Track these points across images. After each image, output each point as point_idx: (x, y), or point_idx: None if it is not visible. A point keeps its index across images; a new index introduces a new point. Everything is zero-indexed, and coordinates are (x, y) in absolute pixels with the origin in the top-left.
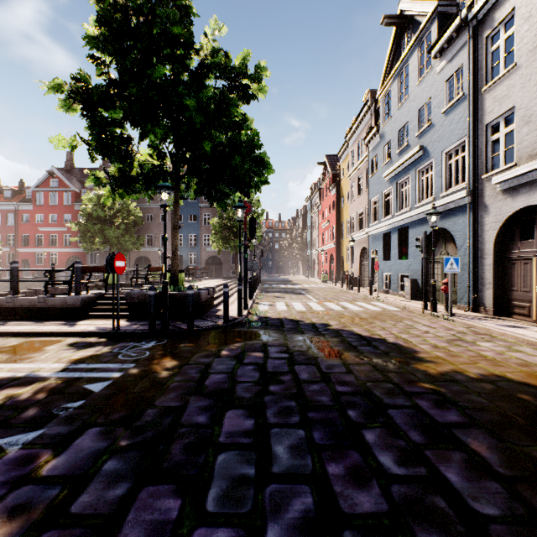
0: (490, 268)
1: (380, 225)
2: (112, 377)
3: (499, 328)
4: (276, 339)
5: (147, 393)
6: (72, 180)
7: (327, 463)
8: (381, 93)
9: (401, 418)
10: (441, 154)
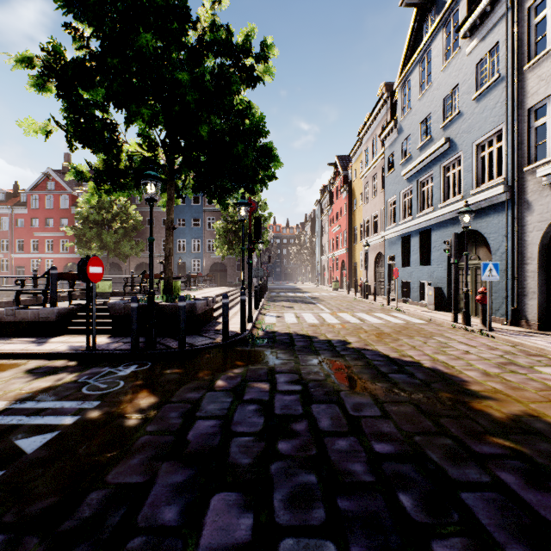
0: (534, 274)
1: (398, 228)
2: (62, 424)
3: None
4: (285, 362)
5: (100, 455)
6: (69, 183)
7: None
8: (399, 84)
9: (486, 512)
10: (472, 146)
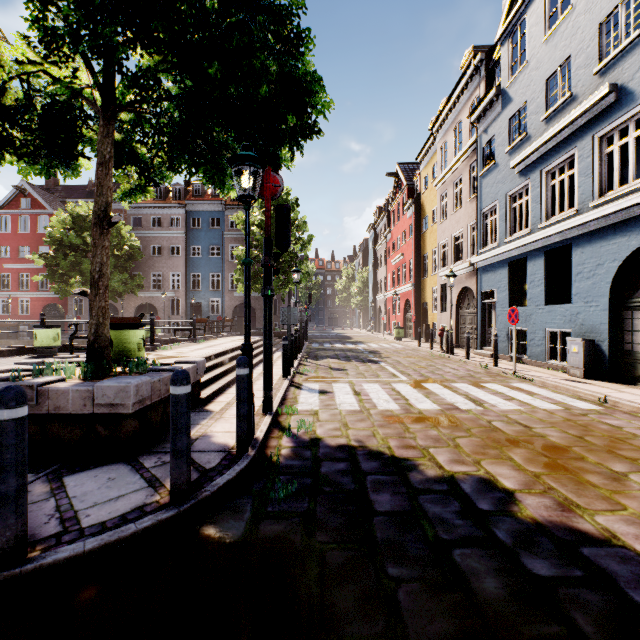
0: None
1: (504, 247)
2: None
3: None
4: None
5: None
6: (51, 200)
7: None
8: (504, 31)
9: None
10: None
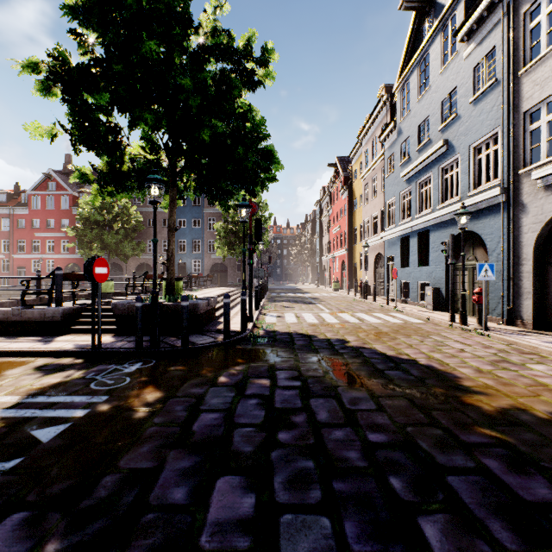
0: (529, 275)
1: (397, 229)
2: (73, 417)
3: (547, 346)
4: (285, 360)
5: (112, 444)
6: (70, 183)
7: None
8: (398, 86)
9: (469, 492)
10: (469, 149)
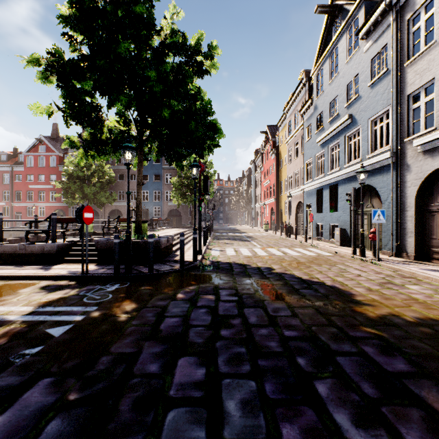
0: (412, 219)
1: (314, 183)
2: (74, 320)
3: (423, 272)
4: (226, 282)
5: (104, 337)
6: (57, 146)
7: (281, 423)
8: (314, 72)
9: (350, 366)
10: (367, 122)
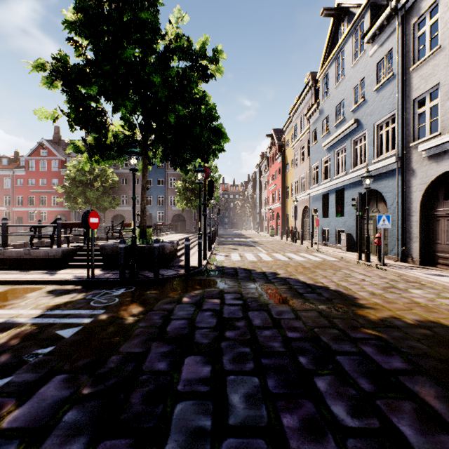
0: (417, 224)
1: (320, 187)
2: (83, 323)
3: (427, 277)
4: (231, 286)
5: (113, 338)
6: (59, 150)
7: (282, 414)
8: (320, 75)
9: (349, 364)
10: (373, 126)
